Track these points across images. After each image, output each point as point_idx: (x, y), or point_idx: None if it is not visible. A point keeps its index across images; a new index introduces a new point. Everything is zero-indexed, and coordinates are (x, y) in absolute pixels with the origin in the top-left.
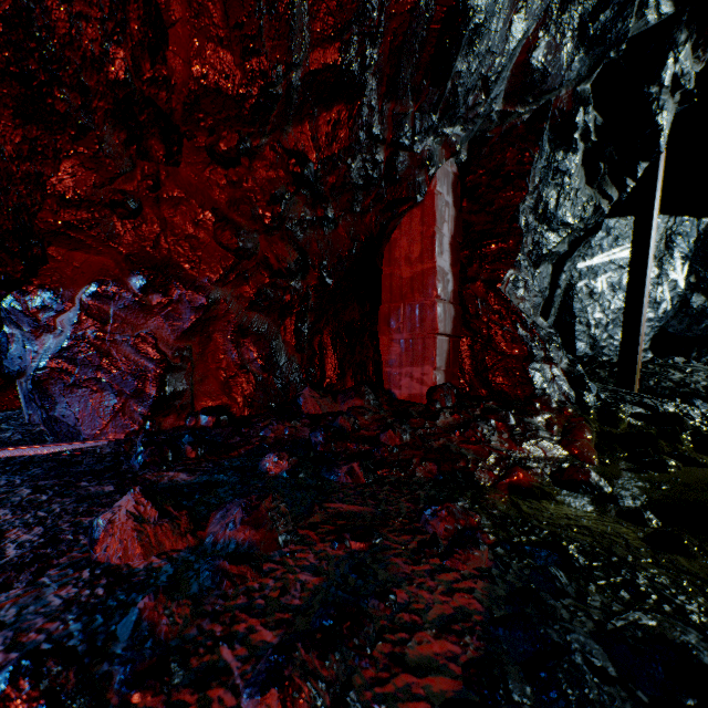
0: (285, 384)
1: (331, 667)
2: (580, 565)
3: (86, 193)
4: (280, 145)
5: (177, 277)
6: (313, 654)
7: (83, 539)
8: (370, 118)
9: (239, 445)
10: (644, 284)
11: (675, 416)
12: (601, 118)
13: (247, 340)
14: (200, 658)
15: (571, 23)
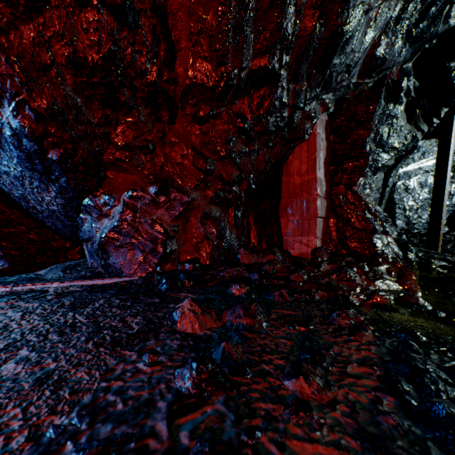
0: (229, 246)
1: (319, 372)
2: (423, 341)
3: (129, 142)
4: (231, 111)
5: (173, 186)
6: (310, 366)
7: (164, 322)
8: (281, 93)
9: (210, 280)
10: (445, 184)
11: None
12: (418, 83)
13: (208, 221)
14: (255, 368)
15: (401, 30)
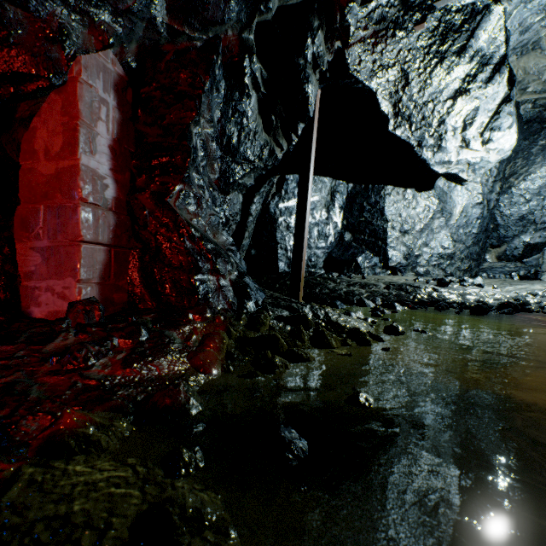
0: None
1: None
2: None
3: None
4: None
5: None
6: None
7: None
8: None
9: None
10: (305, 217)
11: (303, 317)
12: (266, 73)
13: None
14: None
15: None
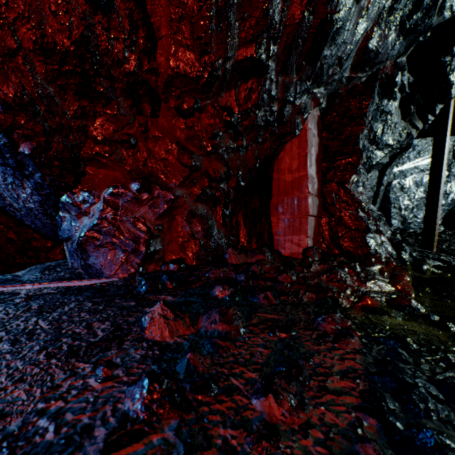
0: (216, 246)
1: (293, 388)
2: (414, 349)
3: (109, 135)
4: (217, 104)
5: (157, 183)
6: (283, 381)
7: (134, 328)
8: (270, 86)
9: (195, 281)
10: (440, 183)
11: None
12: (412, 78)
13: (195, 219)
14: (223, 383)
15: (395, 22)
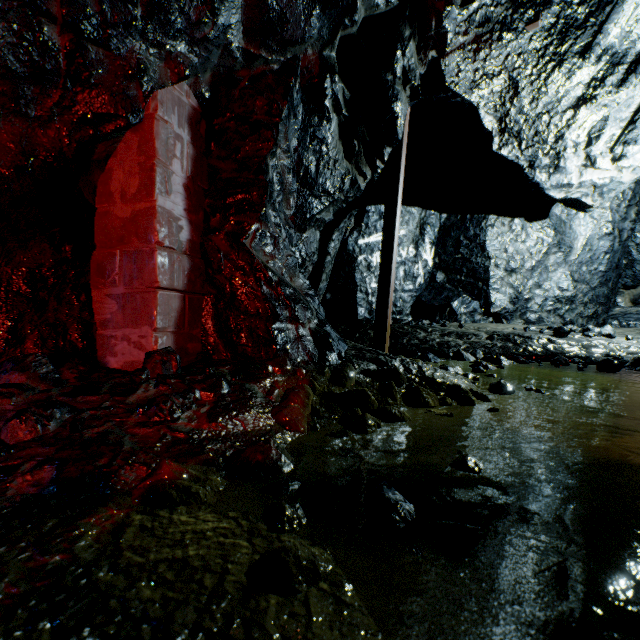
0: None
1: None
2: None
3: None
4: None
5: None
6: None
7: None
8: None
9: None
10: (392, 256)
11: (394, 371)
12: (349, 93)
13: None
14: None
15: None
